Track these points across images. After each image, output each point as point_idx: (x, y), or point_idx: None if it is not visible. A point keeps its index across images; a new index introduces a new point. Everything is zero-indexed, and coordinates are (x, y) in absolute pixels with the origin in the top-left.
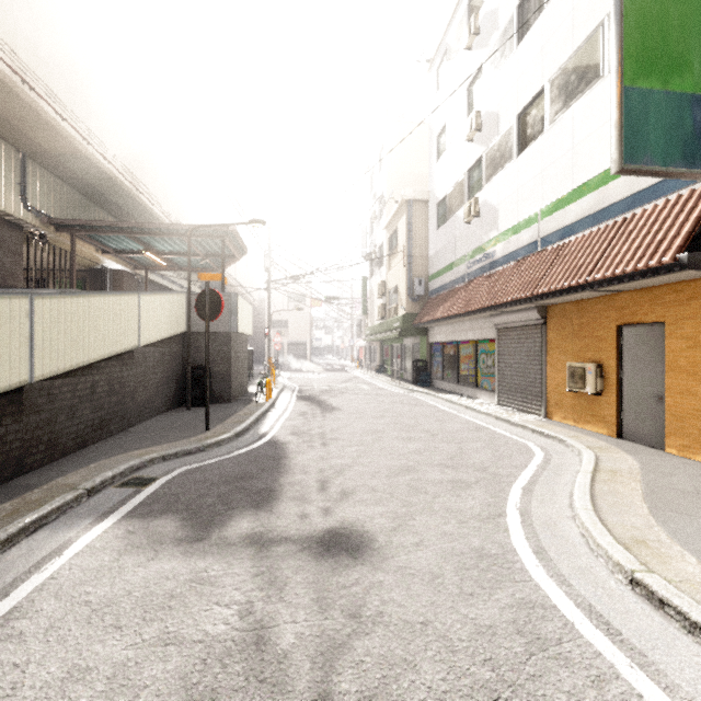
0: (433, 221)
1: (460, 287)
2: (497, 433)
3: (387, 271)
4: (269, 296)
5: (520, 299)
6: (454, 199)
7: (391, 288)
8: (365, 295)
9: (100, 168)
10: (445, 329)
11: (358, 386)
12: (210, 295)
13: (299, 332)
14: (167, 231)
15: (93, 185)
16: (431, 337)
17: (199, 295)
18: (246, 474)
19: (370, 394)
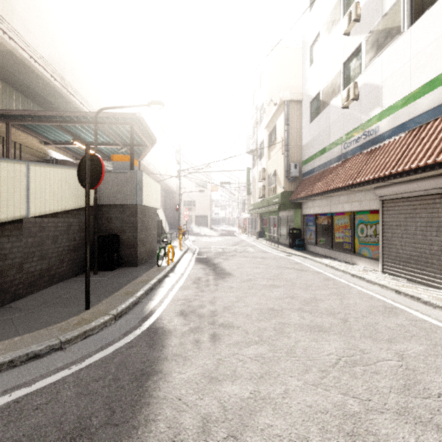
0: (306, 116)
1: (336, 166)
2: (420, 318)
3: (266, 160)
4: (180, 181)
5: (433, 164)
6: (328, 92)
7: (270, 173)
8: (249, 180)
9: (27, 65)
10: (319, 203)
11: (245, 248)
12: (91, 160)
13: (203, 208)
14: (85, 120)
15: (29, 85)
16: (304, 210)
17: (81, 161)
18: (75, 435)
19: (256, 257)
